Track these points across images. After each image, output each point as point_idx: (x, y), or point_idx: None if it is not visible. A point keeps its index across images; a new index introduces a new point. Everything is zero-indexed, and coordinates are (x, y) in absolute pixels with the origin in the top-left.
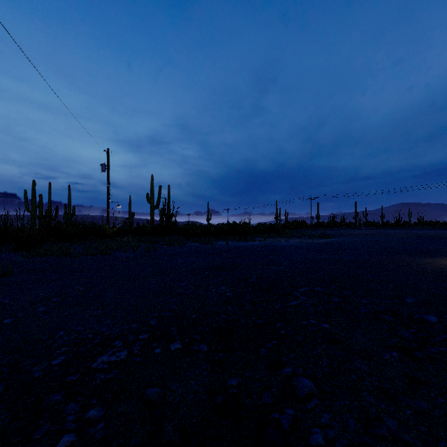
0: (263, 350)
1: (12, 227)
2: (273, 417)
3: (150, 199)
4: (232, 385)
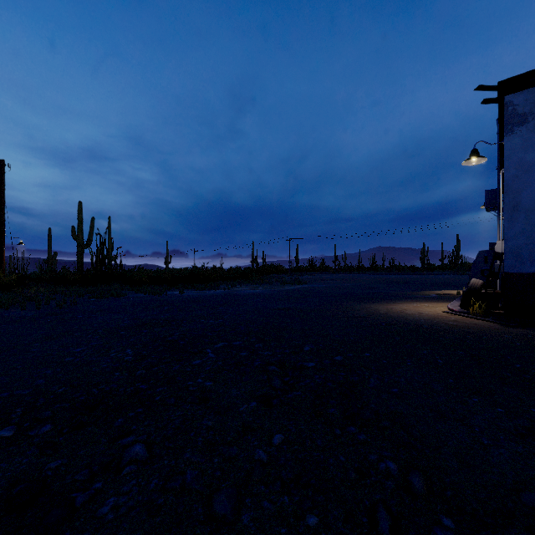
0: (121, 421)
1: None
2: (69, 495)
3: (77, 235)
4: (49, 468)
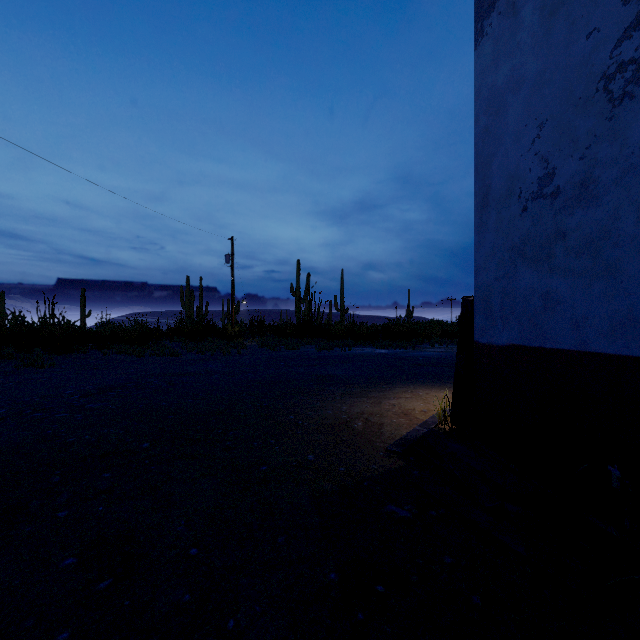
0: None
1: (121, 326)
2: None
3: (295, 291)
4: None
